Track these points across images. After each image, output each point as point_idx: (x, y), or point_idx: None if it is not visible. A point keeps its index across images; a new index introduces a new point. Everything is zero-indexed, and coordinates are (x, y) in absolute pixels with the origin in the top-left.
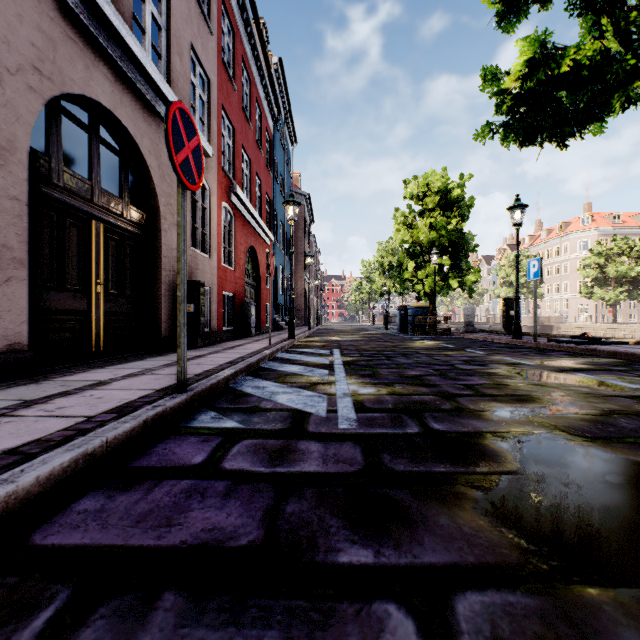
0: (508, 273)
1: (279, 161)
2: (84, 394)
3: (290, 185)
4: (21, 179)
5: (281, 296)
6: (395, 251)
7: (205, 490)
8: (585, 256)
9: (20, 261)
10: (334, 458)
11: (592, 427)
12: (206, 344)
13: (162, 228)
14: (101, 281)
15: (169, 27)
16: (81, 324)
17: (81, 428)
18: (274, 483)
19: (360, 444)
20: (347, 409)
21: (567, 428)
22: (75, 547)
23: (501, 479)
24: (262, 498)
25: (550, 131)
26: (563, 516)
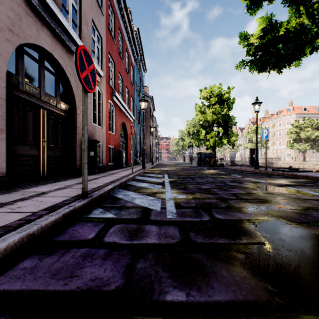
0: (251, 136)
1: (137, 80)
2: (33, 199)
3: (143, 92)
4: (2, 87)
5: (138, 147)
6: (195, 125)
7: (93, 254)
8: (289, 128)
9: (1, 129)
10: (164, 235)
11: (299, 217)
12: (100, 172)
13: (77, 113)
14: (45, 140)
15: (81, 10)
16: (35, 162)
17: (28, 219)
18: (131, 250)
19: (178, 227)
20: (171, 207)
21: (286, 217)
22: (16, 291)
23: (254, 247)
24: (124, 259)
25: (273, 64)
26: (290, 270)
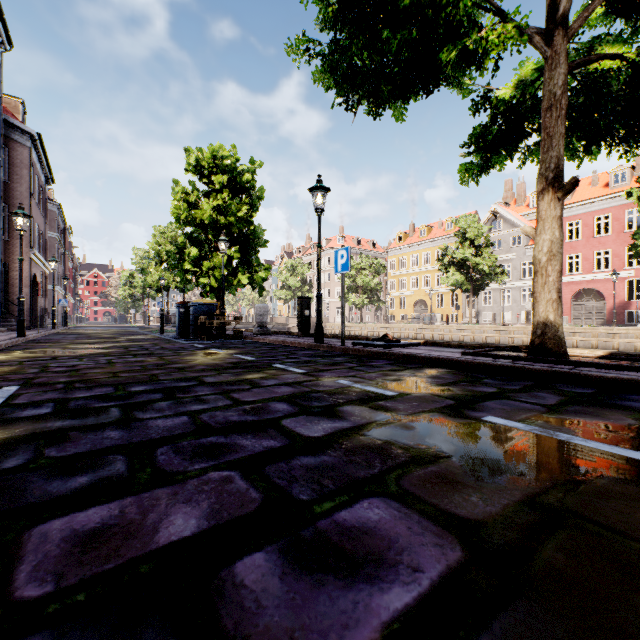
0: (287, 277)
1: None
2: None
3: None
4: None
5: None
6: (176, 240)
7: None
8: None
9: None
10: None
11: None
12: None
13: None
14: None
15: None
16: None
17: None
18: None
19: None
20: None
21: None
22: None
23: None
24: None
25: (367, 89)
26: None
